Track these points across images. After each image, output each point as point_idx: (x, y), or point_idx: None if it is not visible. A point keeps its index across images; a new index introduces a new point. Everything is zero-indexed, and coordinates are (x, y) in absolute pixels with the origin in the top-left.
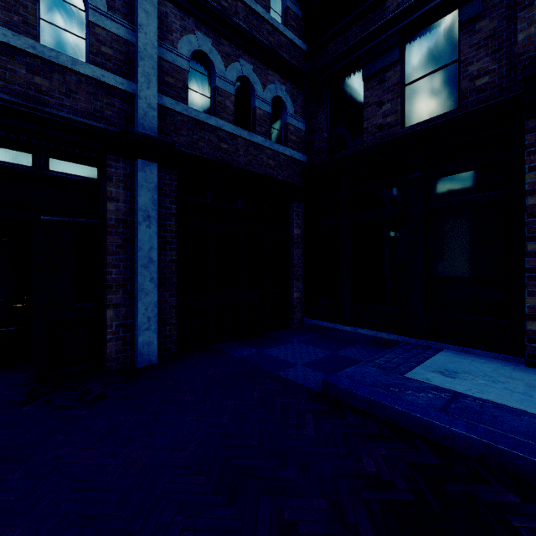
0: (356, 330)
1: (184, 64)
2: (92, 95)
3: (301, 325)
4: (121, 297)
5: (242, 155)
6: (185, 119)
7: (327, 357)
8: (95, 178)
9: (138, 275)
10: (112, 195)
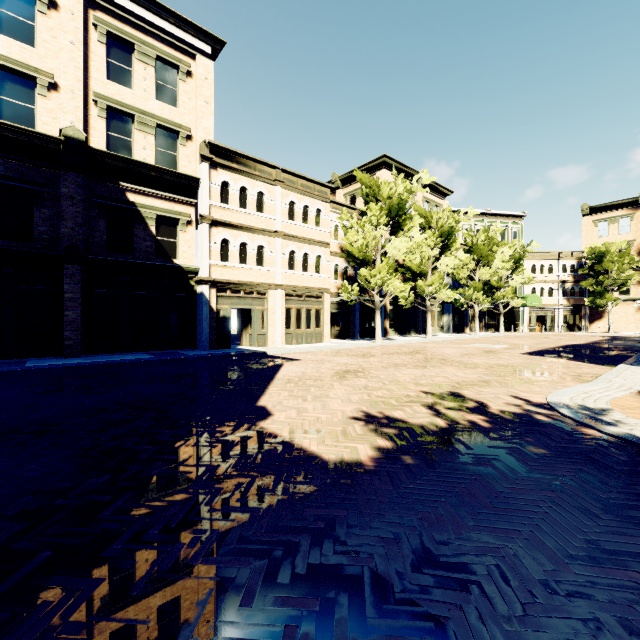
0: None
1: None
2: None
3: None
4: None
5: None
6: None
7: None
8: None
9: None
10: None
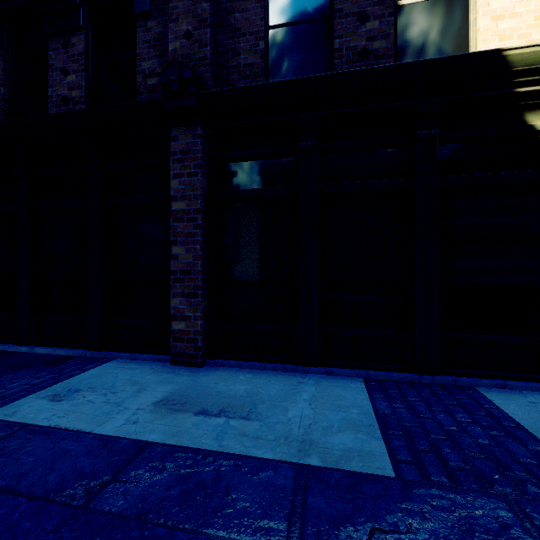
0: (32, 350)
1: None
2: None
3: None
4: None
5: None
6: None
7: None
8: None
9: None
10: None
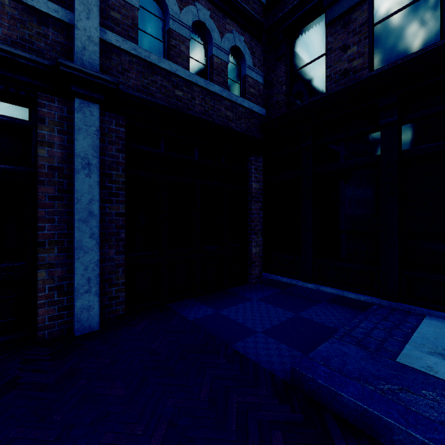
0: (318, 288)
1: (133, 0)
2: (18, 22)
3: (259, 280)
4: (55, 256)
5: (198, 104)
6: (134, 60)
7: (290, 320)
8: (25, 120)
9: (75, 231)
10: (45, 139)
